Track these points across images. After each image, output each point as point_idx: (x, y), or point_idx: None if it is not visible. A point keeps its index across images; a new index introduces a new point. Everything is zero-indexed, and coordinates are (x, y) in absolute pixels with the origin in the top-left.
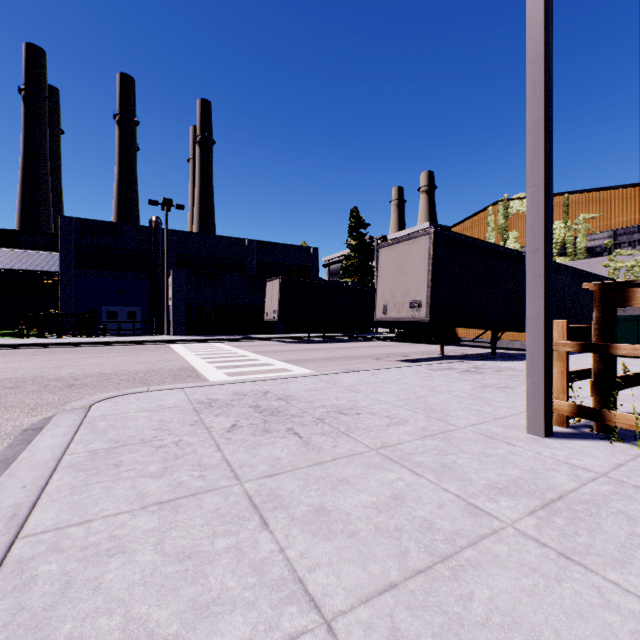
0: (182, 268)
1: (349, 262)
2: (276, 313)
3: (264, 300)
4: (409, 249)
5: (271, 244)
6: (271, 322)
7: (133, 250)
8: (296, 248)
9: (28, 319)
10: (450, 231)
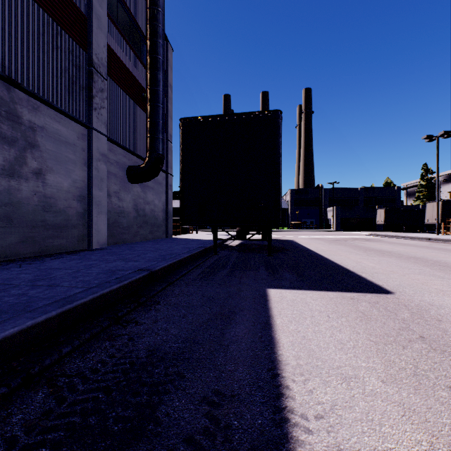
0: (330, 203)
1: (420, 194)
2: (382, 221)
3: (372, 216)
4: (435, 204)
5: (371, 188)
6: (375, 225)
7: (312, 198)
8: (386, 188)
9: (293, 224)
10: (449, 200)
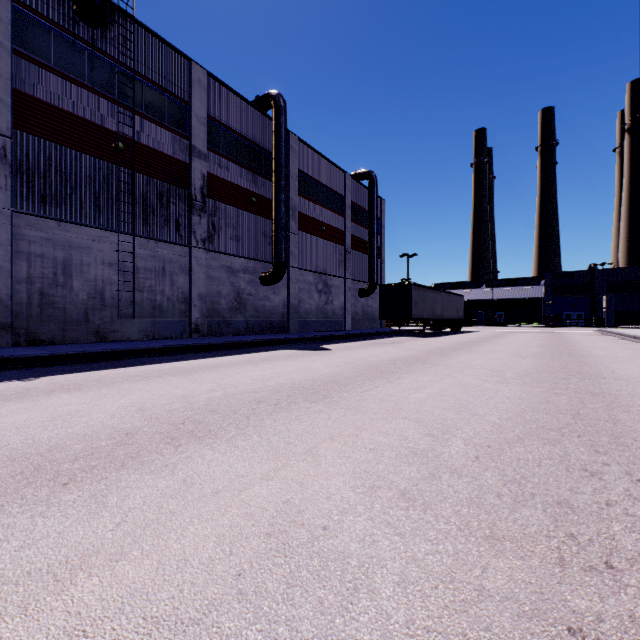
0: (610, 289)
1: None
2: None
3: None
4: None
5: None
6: None
7: (579, 283)
8: None
9: (541, 318)
10: None
